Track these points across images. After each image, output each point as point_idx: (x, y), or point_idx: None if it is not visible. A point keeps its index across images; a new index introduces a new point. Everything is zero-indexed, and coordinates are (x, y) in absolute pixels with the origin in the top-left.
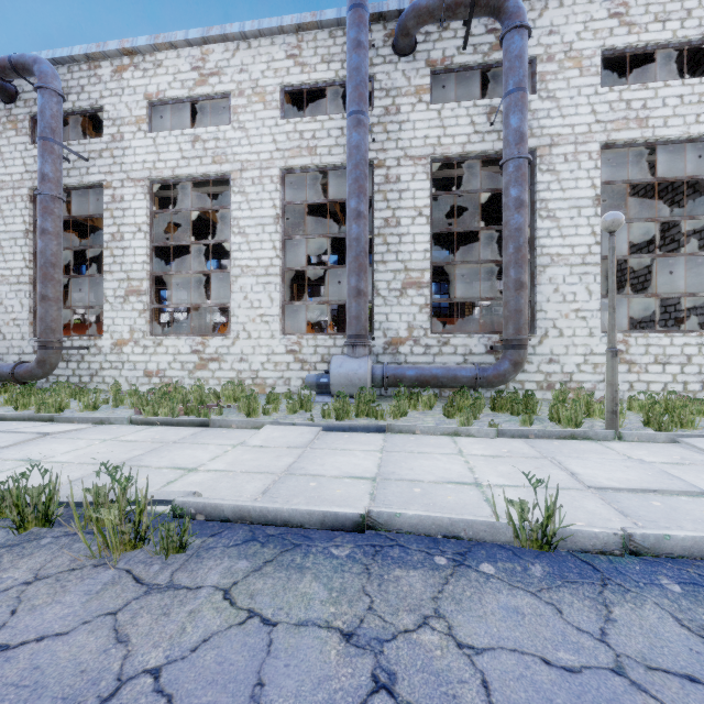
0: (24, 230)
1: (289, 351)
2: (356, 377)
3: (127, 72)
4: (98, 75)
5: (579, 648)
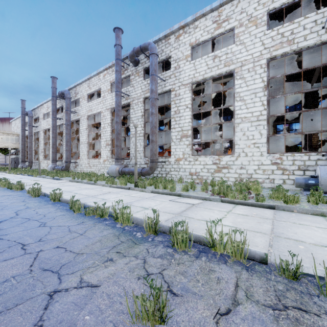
0: (141, 115)
1: (273, 163)
2: None
3: (181, 36)
4: (169, 42)
5: None
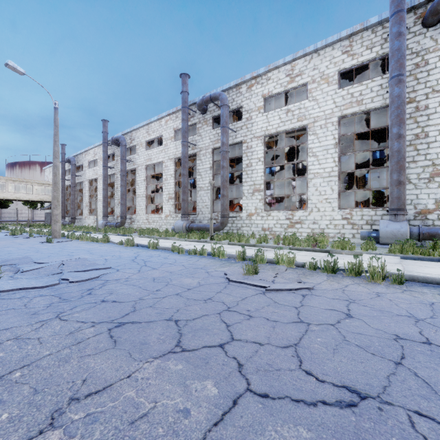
0: (210, 167)
1: (344, 218)
2: (399, 233)
3: (253, 87)
4: (240, 92)
5: None
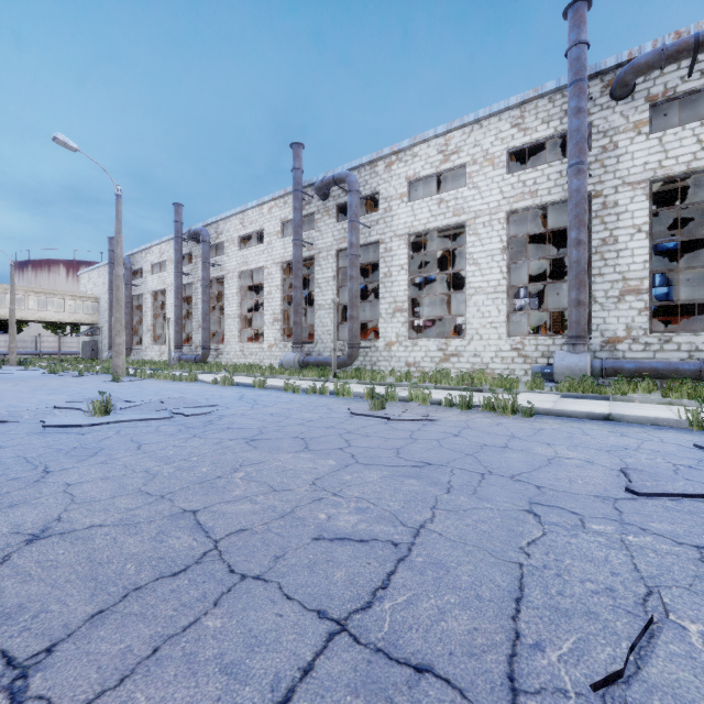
0: (333, 276)
1: (514, 349)
2: (577, 368)
3: (394, 165)
4: (376, 171)
5: (702, 440)
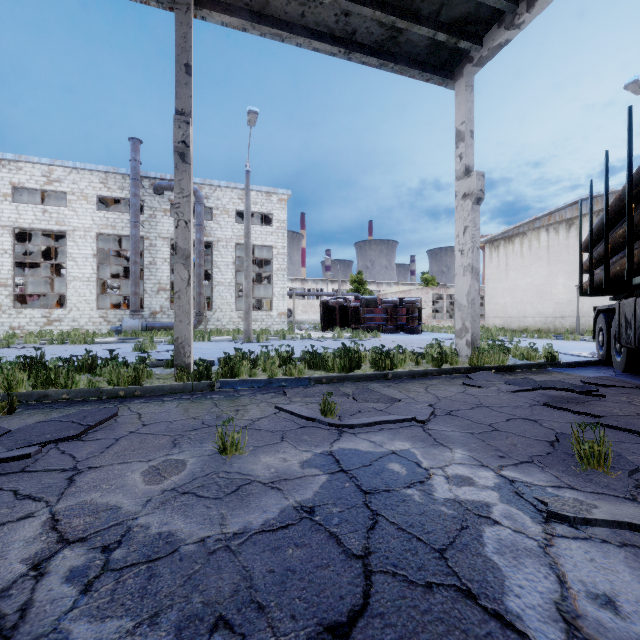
0: None
1: (101, 317)
2: (134, 327)
3: None
4: None
5: None
